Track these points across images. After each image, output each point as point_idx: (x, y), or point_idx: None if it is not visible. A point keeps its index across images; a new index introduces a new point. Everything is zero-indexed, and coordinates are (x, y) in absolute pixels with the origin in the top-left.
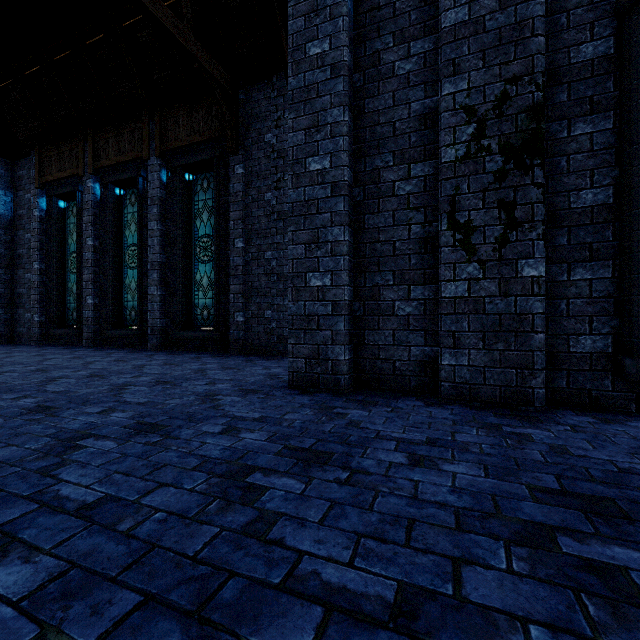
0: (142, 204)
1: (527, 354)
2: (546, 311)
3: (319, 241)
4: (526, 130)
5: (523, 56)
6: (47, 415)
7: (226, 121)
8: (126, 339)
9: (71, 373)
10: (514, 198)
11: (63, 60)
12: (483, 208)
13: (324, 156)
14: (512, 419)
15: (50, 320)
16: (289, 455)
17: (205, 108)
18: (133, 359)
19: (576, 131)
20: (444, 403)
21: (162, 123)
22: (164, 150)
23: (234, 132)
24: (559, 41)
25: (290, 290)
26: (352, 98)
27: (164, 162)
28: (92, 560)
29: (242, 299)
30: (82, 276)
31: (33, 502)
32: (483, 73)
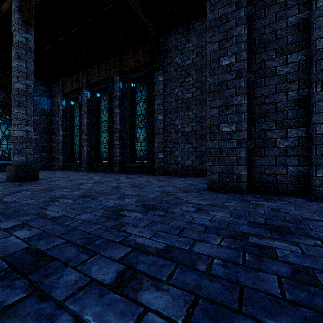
0: (110, 100)
1: None
2: None
3: (227, 105)
4: None
5: None
6: (91, 199)
7: (154, 53)
8: (102, 167)
9: (86, 181)
10: None
11: (74, 32)
12: None
13: (231, 55)
14: None
15: (67, 158)
16: (258, 226)
17: (142, 48)
18: (110, 176)
19: None
20: (319, 200)
21: (120, 58)
22: (121, 72)
23: (158, 58)
24: None
25: (208, 134)
26: (246, 21)
27: (121, 78)
28: (206, 293)
29: (162, 146)
30: (81, 137)
31: (126, 246)
32: None
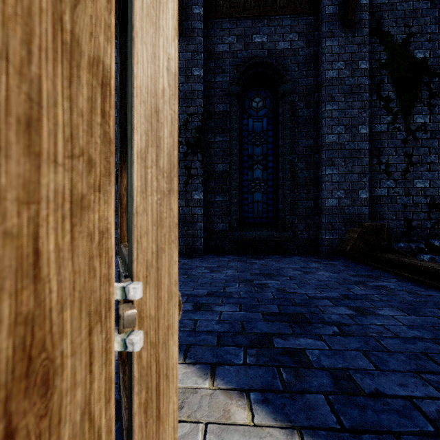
0: None
1: (195, 231)
2: (206, 213)
3: None
4: (195, 137)
5: (194, 105)
6: None
7: None
8: None
9: None
10: (191, 165)
11: None
12: (179, 168)
13: None
14: (184, 258)
15: None
16: None
17: None
18: None
19: (217, 139)
20: None
21: None
22: None
23: None
24: (211, 101)
25: None
26: None
27: None
28: None
29: None
30: None
31: None
32: (179, 109)
